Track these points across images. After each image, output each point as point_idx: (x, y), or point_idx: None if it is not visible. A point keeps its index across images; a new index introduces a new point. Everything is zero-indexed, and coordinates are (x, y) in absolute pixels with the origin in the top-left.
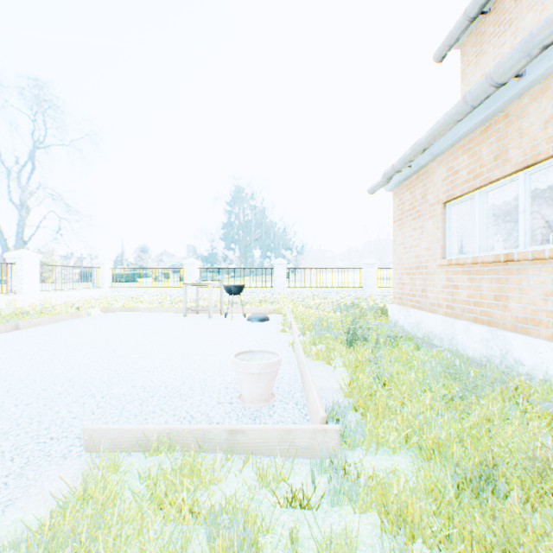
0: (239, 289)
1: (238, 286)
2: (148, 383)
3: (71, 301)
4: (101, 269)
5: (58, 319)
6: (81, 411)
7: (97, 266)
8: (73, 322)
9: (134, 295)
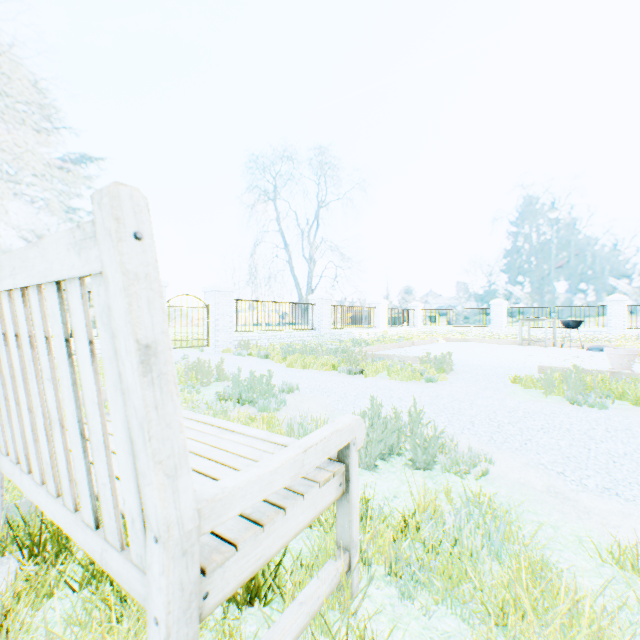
0: (577, 323)
1: (576, 321)
2: (542, 364)
3: (409, 334)
4: (414, 311)
5: (425, 342)
6: (518, 367)
7: (411, 308)
8: (439, 344)
9: (441, 333)
